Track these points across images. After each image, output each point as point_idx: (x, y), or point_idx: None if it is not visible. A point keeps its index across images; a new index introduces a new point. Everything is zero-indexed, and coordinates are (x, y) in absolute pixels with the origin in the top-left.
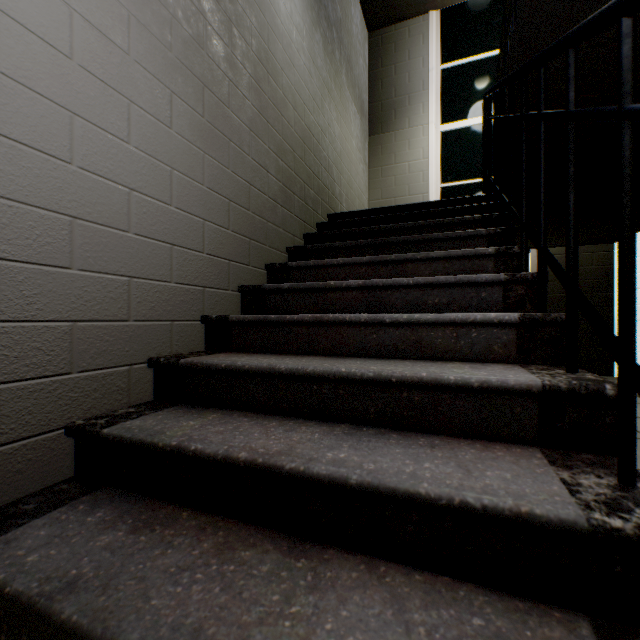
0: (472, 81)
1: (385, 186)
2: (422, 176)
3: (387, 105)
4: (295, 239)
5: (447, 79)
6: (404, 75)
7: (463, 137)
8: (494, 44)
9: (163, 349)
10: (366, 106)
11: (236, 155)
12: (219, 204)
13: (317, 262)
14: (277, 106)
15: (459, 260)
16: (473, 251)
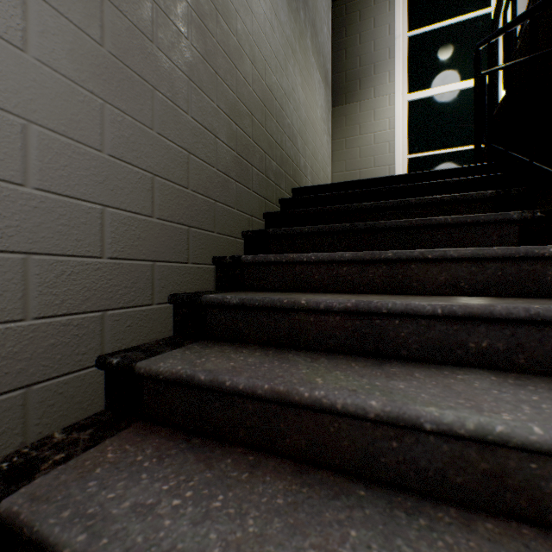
0: (441, 48)
1: (349, 158)
2: (388, 147)
3: (351, 75)
4: (253, 220)
5: (414, 47)
6: (369, 44)
7: (431, 106)
8: (465, 8)
9: (2, 444)
10: (330, 76)
11: (165, 110)
12: (134, 180)
13: (280, 257)
14: (229, 55)
15: (495, 262)
16: (522, 250)
